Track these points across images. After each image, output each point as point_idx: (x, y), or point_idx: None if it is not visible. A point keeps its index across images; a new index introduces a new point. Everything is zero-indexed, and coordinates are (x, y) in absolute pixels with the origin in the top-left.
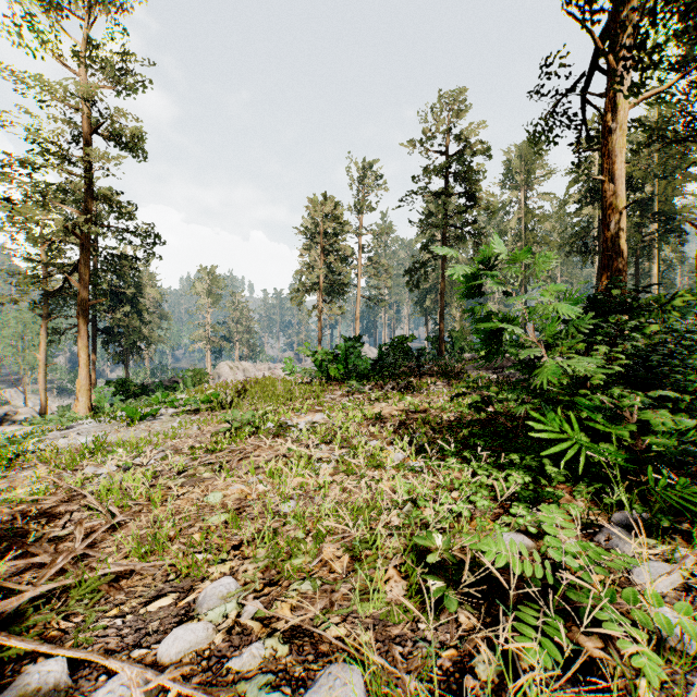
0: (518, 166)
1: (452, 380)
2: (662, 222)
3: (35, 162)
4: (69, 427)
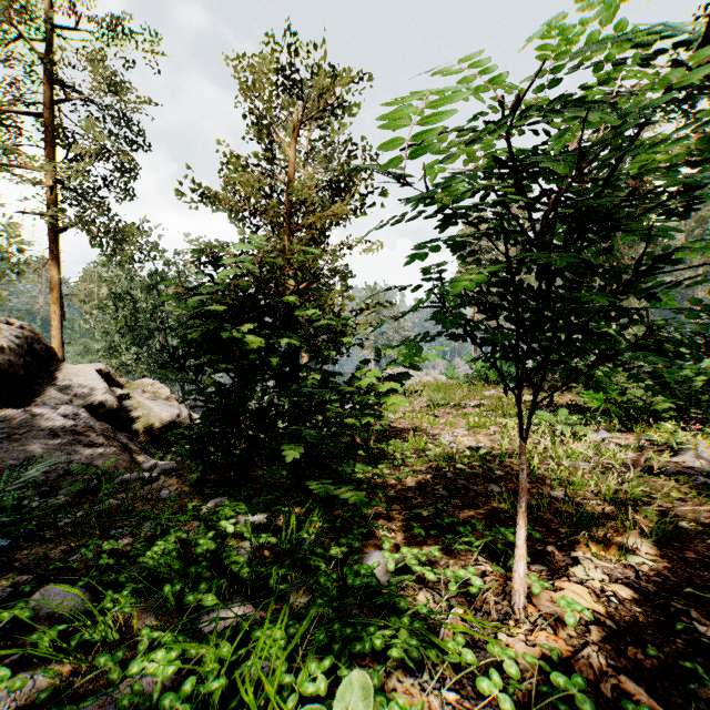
0: None
1: None
2: None
3: None
4: None
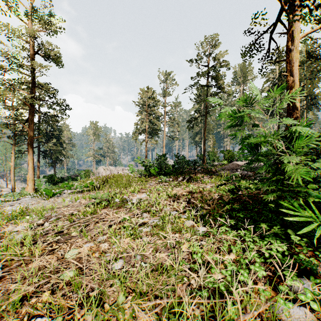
0: (240, 74)
1: (212, 175)
2: (309, 100)
3: (6, 69)
4: (18, 199)
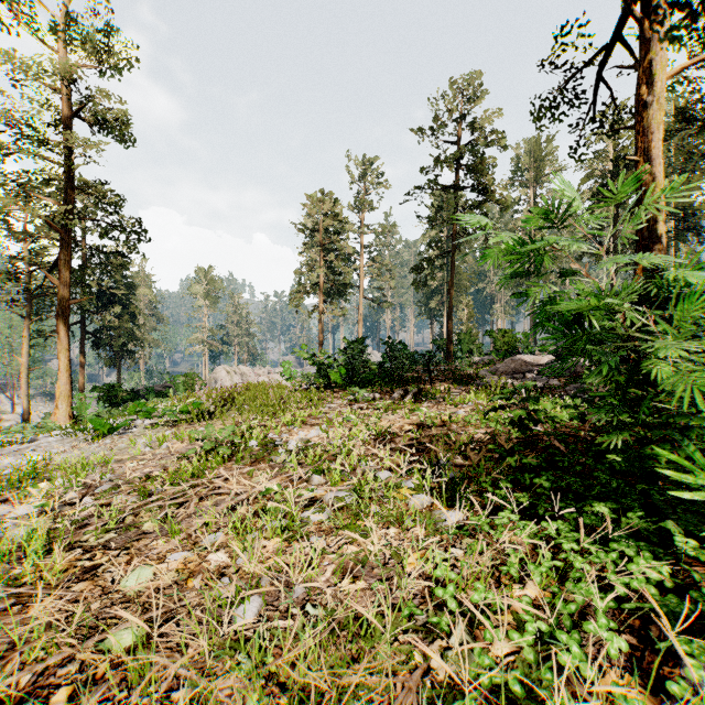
0: (528, 162)
1: (468, 386)
2: (680, 219)
3: (8, 148)
4: (32, 440)
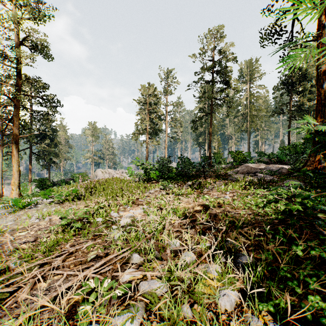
0: (246, 71)
1: (225, 180)
2: None
3: None
4: None
